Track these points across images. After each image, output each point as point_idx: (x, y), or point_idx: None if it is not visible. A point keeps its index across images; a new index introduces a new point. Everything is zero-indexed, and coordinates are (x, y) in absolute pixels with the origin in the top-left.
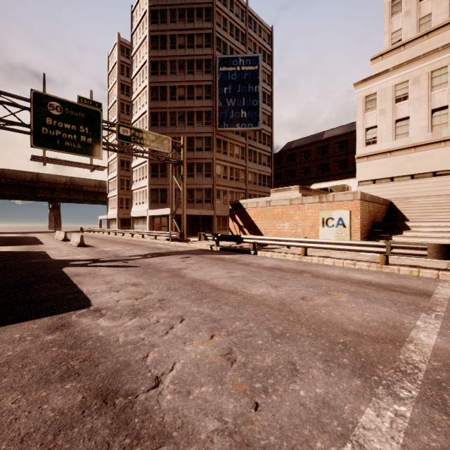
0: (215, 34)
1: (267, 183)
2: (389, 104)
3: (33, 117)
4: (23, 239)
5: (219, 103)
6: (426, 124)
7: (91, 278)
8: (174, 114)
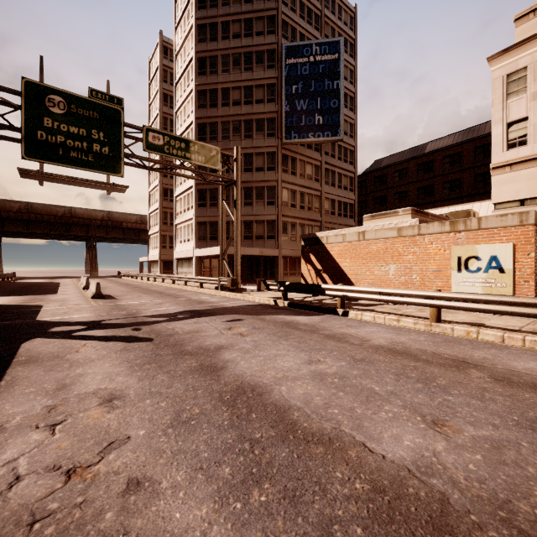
0: (280, 15)
1: (349, 214)
2: None
3: (24, 117)
4: (41, 286)
5: (285, 107)
6: None
7: (45, 370)
8: (226, 125)
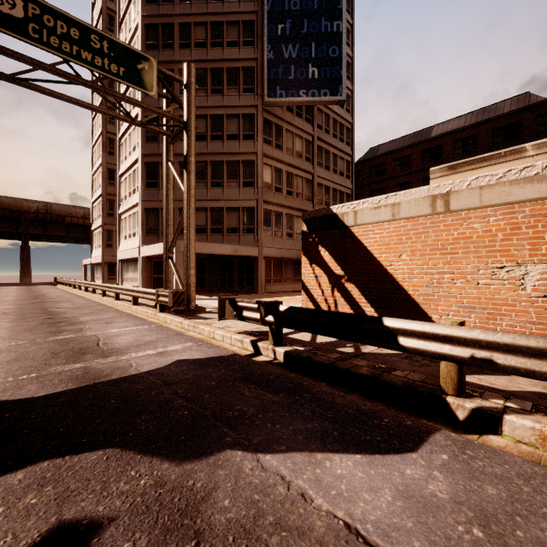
0: None
1: None
2: None
3: None
4: None
5: (268, 53)
6: None
7: None
8: None
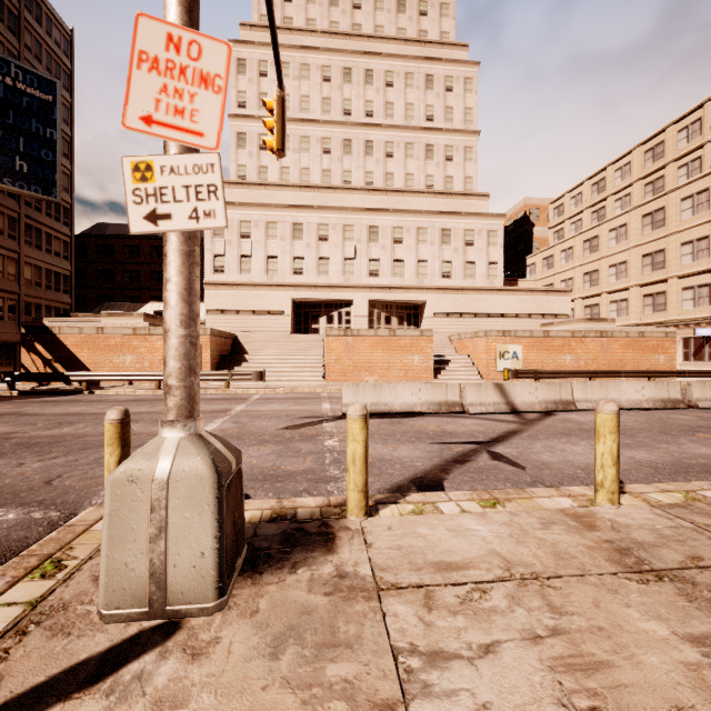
0: None
1: (63, 287)
2: (235, 237)
3: None
4: None
5: None
6: (264, 267)
7: None
8: None
